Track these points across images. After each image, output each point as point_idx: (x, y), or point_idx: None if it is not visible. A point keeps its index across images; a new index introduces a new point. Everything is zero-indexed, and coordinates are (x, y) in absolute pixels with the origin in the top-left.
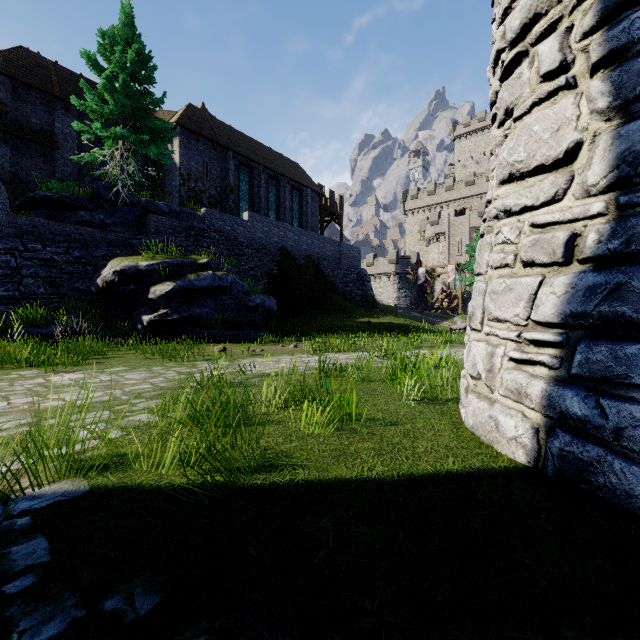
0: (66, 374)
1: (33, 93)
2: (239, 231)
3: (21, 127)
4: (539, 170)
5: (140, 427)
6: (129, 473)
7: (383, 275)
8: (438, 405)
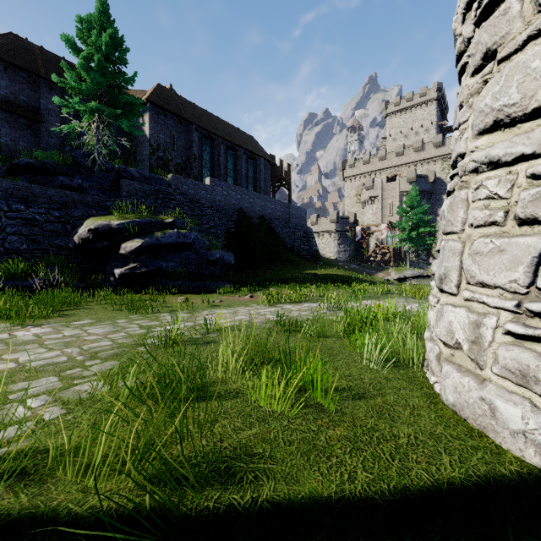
0: (33, 328)
1: (21, 73)
2: (201, 194)
3: (10, 103)
4: (540, 112)
5: (84, 401)
6: (47, 486)
7: (325, 232)
8: (402, 369)
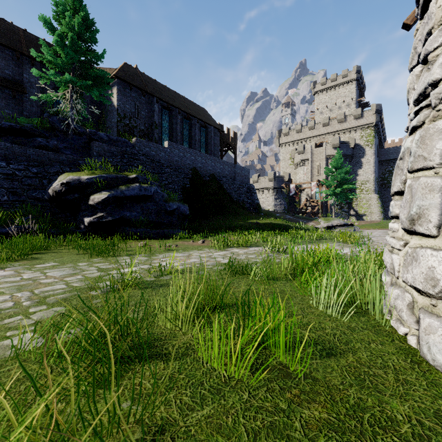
0: None
1: (6, 51)
2: (161, 155)
3: None
4: None
5: (5, 362)
6: None
7: (265, 189)
8: (361, 315)
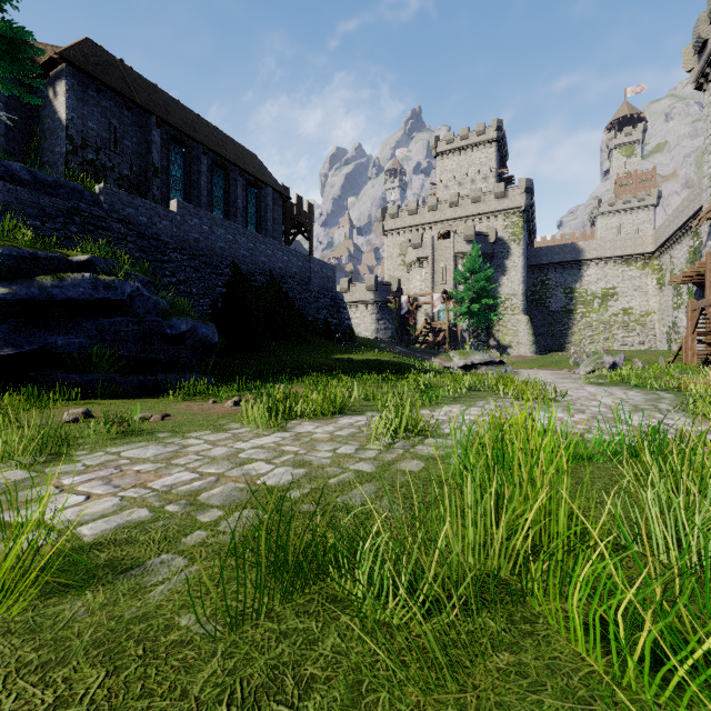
0: None
1: None
2: (162, 226)
3: None
4: None
5: None
6: None
7: (360, 303)
8: None
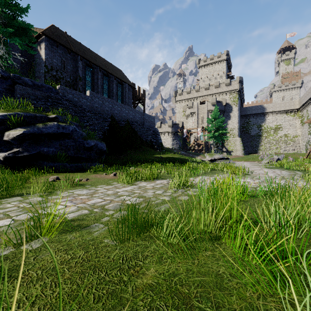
0: None
1: None
2: (83, 102)
3: None
4: None
5: None
6: None
7: (165, 133)
8: None
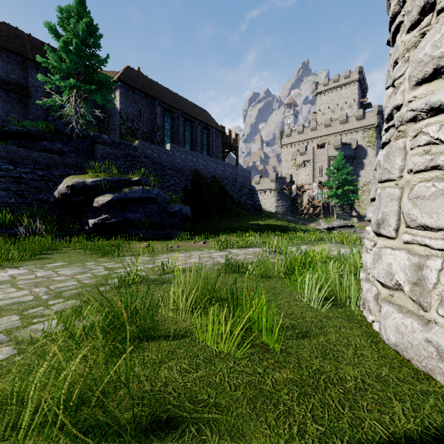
0: (10, 270)
1: (12, 56)
2: (163, 157)
3: (3, 81)
4: None
5: (37, 341)
6: None
7: (266, 190)
8: (340, 307)
